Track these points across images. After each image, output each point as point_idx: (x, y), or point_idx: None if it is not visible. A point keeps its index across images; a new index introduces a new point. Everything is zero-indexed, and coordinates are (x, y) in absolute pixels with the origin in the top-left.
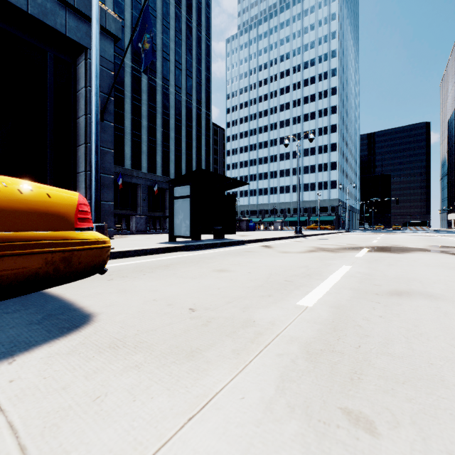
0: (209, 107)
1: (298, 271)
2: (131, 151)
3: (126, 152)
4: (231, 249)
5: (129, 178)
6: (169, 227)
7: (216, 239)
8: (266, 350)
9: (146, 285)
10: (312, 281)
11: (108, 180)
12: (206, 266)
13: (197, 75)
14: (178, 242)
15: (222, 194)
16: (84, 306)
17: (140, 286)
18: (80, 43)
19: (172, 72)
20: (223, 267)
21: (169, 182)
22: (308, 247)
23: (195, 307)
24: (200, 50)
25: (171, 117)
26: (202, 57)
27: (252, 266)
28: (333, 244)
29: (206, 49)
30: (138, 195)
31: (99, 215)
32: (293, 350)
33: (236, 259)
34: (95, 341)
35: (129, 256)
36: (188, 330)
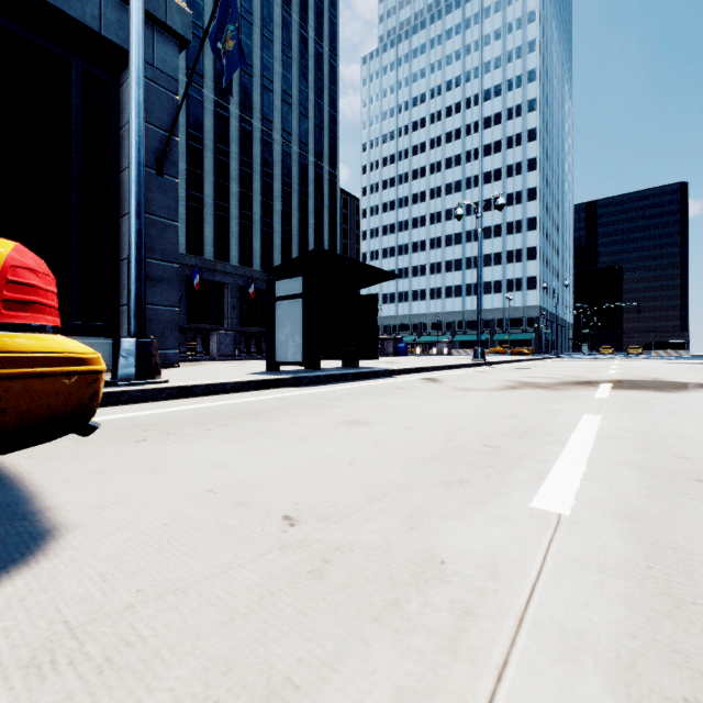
0: (334, 163)
1: (502, 424)
2: (213, 233)
3: (207, 234)
4: (371, 383)
5: (210, 275)
6: (268, 347)
7: (346, 367)
8: (504, 694)
9: (204, 453)
10: (539, 446)
11: (170, 272)
12: (327, 415)
13: (316, 113)
14: (282, 371)
15: (355, 294)
16: (51, 505)
17: (193, 454)
18: (124, 47)
19: (277, 110)
20: (359, 416)
21: (268, 272)
22: (503, 381)
23: (298, 512)
24: (320, 75)
25: (276, 179)
26: (324, 85)
27: (411, 415)
28: (543, 376)
29: (330, 72)
30: (224, 301)
31: (142, 323)
32: (594, 702)
33: (381, 402)
34: (2, 635)
35: (194, 395)
36: (269, 592)
